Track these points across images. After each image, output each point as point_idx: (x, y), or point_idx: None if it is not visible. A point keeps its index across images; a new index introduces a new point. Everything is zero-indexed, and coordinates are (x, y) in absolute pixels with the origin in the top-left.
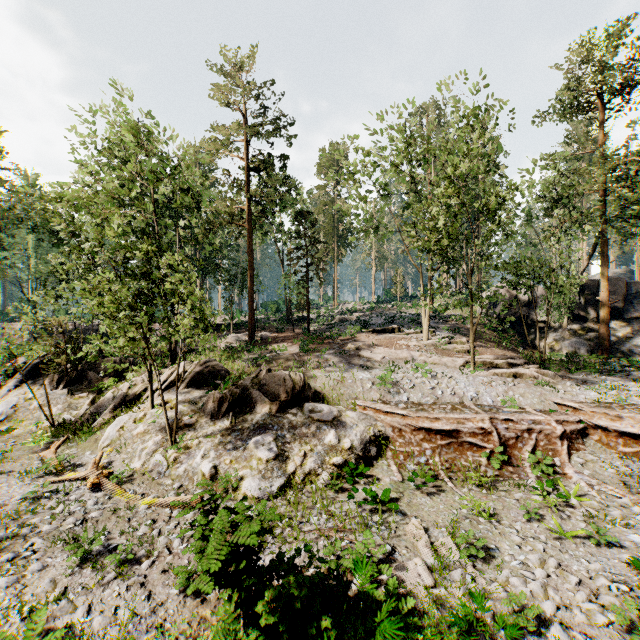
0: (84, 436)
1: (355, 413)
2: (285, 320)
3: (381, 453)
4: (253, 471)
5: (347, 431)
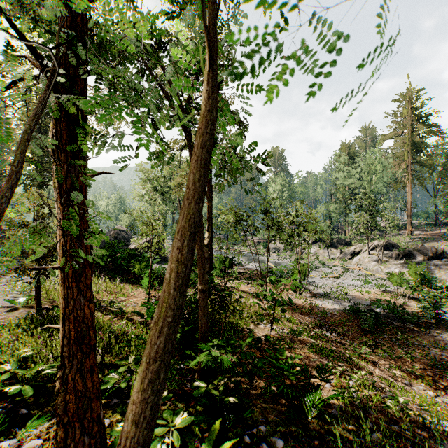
0: (344, 261)
1: None
2: (433, 224)
3: None
4: None
5: None
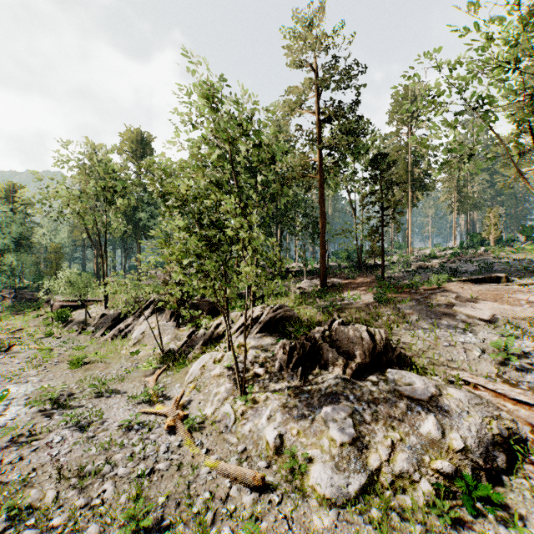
0: (179, 367)
1: (462, 393)
2: (356, 267)
3: (512, 463)
4: (324, 454)
5: (453, 420)
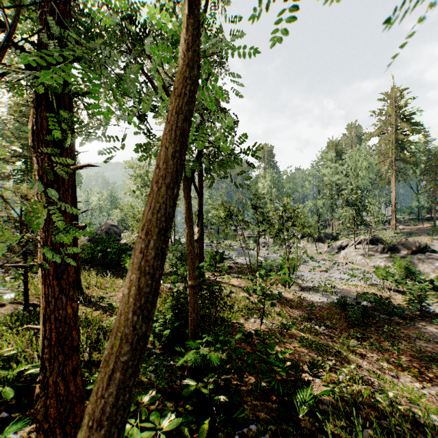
0: (331, 255)
1: None
2: (416, 219)
3: None
4: None
5: None
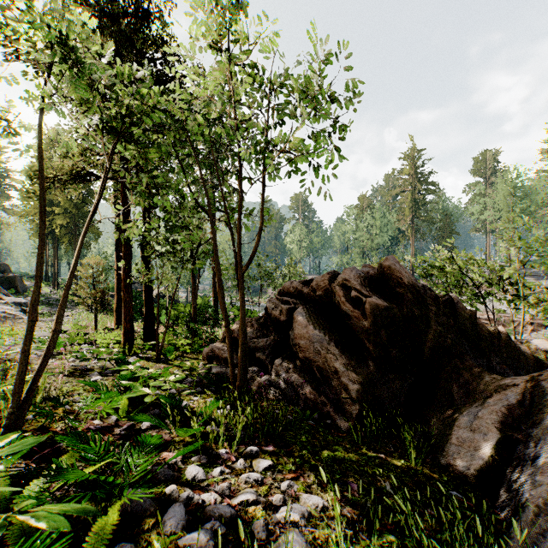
0: None
1: None
2: None
3: None
4: None
5: None
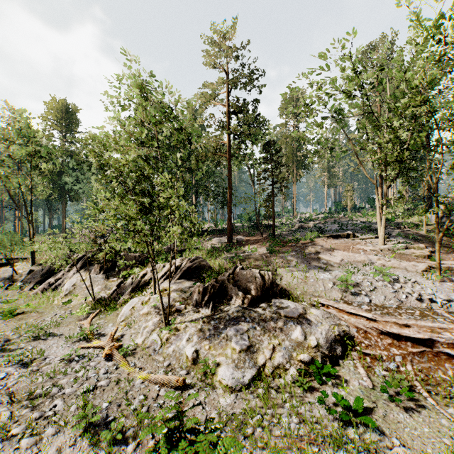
0: (110, 311)
1: (319, 311)
2: (255, 227)
3: (346, 352)
4: (228, 359)
5: (312, 328)
